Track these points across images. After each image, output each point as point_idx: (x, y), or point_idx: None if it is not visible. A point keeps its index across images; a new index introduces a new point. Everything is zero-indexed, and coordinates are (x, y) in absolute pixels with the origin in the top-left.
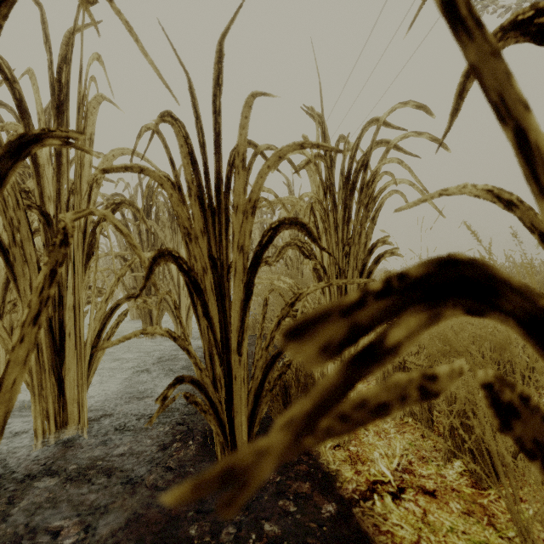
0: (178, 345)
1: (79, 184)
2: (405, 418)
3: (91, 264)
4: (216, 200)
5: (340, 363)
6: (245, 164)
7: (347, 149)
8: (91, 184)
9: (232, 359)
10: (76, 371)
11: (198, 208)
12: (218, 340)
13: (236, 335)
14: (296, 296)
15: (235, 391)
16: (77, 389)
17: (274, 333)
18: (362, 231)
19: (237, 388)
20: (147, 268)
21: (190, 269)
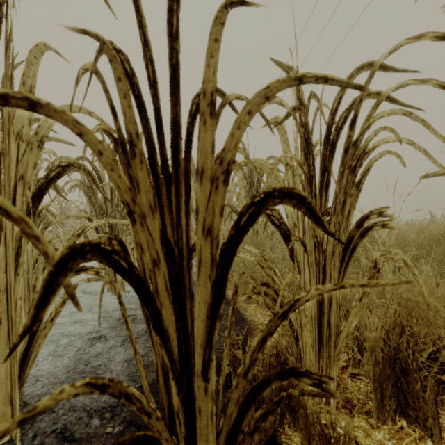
0: (110, 394)
1: (7, 143)
2: (397, 420)
3: (67, 219)
4: (172, 161)
5: (318, 351)
6: (214, 109)
7: (317, 107)
8: (18, 143)
9: (195, 384)
10: (9, 363)
11: (146, 173)
12: (176, 357)
13: (201, 352)
14: (289, 302)
15: (198, 429)
16: (10, 385)
17: (257, 354)
18: (347, 199)
19: (202, 426)
20: (42, 285)
21: (133, 265)
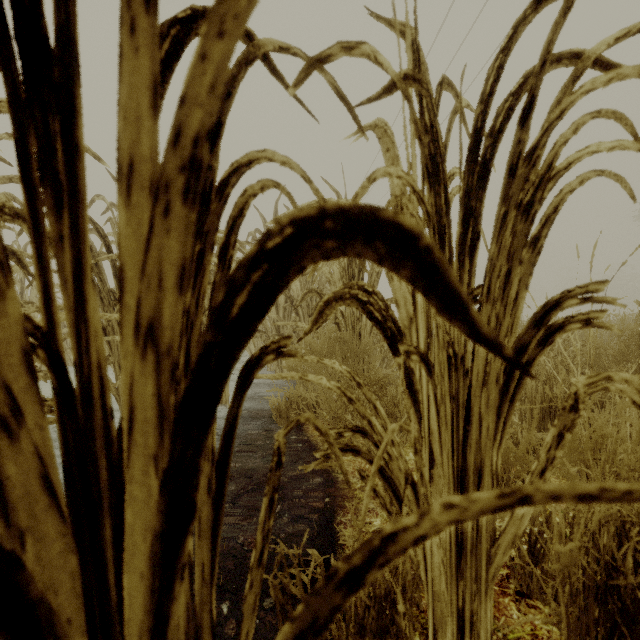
0: None
1: None
2: None
3: None
4: (62, 146)
5: (456, 568)
6: None
7: (454, 107)
8: None
9: None
10: None
11: None
12: None
13: None
14: (368, 542)
15: None
16: None
17: None
18: (513, 269)
19: None
20: None
21: None
